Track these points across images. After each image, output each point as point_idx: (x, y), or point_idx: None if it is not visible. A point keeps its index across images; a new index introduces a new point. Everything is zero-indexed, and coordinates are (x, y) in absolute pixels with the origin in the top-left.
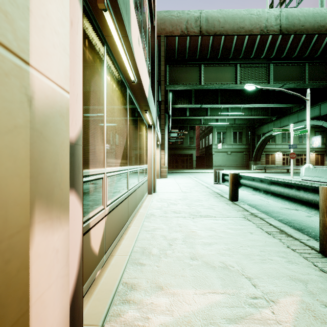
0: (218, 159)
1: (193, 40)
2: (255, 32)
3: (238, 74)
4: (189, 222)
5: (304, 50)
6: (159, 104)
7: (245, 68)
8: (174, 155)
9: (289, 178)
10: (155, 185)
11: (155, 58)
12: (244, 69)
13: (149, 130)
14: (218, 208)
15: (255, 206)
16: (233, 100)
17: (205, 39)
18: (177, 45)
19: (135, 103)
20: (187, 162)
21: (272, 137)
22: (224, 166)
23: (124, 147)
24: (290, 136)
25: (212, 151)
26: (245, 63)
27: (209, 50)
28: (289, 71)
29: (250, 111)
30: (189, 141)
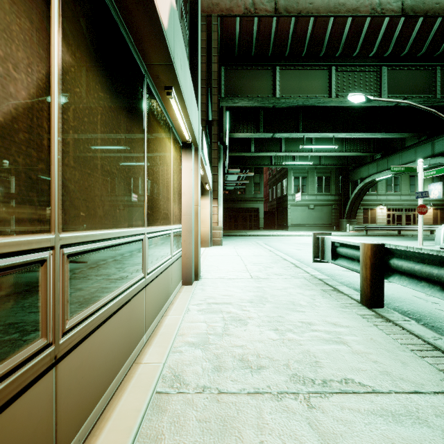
0: (296, 216)
1: (264, 23)
2: (362, 13)
3: (333, 83)
4: (304, 441)
5: (438, 44)
6: (209, 127)
7: (344, 72)
8: (233, 210)
9: (415, 244)
10: (198, 264)
11: (197, 11)
12: (343, 75)
13: (185, 154)
14: (355, 337)
15: (421, 317)
16: (322, 127)
17: (283, 22)
18: (238, 31)
19: (123, 36)
20: (251, 220)
21: (374, 184)
22: (304, 226)
23: (1, 138)
24: (398, 182)
25: (287, 204)
26: (344, 64)
27: (289, 41)
28: (411, 79)
29: (343, 145)
30: (254, 189)
